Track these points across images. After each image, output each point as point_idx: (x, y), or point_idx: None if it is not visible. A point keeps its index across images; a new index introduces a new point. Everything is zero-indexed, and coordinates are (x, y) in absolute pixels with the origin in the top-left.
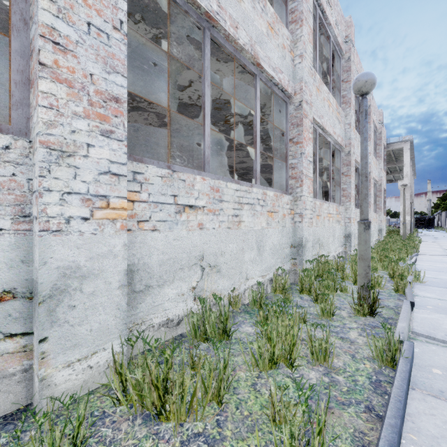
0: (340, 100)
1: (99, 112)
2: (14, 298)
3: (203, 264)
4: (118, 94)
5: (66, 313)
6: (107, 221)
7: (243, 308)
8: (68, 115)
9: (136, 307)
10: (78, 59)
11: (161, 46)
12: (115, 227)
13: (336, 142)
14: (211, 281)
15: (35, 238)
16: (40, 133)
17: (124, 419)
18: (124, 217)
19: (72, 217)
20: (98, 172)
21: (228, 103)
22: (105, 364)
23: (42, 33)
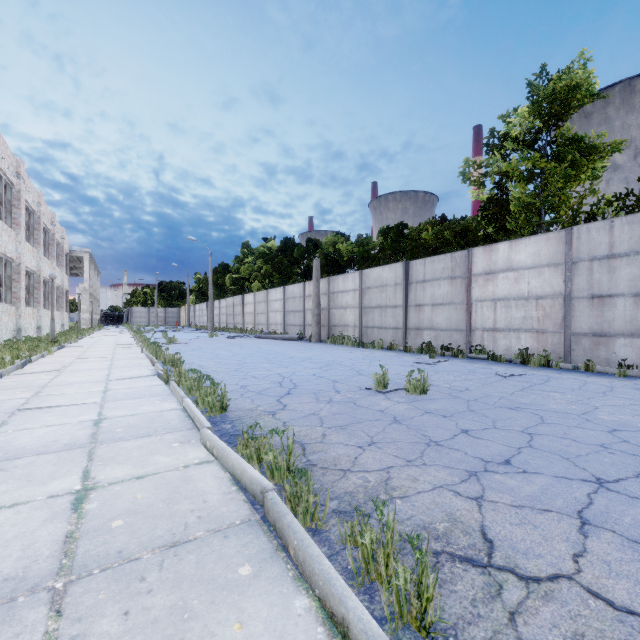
0: (34, 241)
1: None
2: None
3: None
4: None
5: None
6: None
7: None
8: None
9: None
10: None
11: None
12: None
13: (32, 270)
14: None
15: None
16: None
17: None
18: None
19: None
20: None
21: None
22: None
23: None
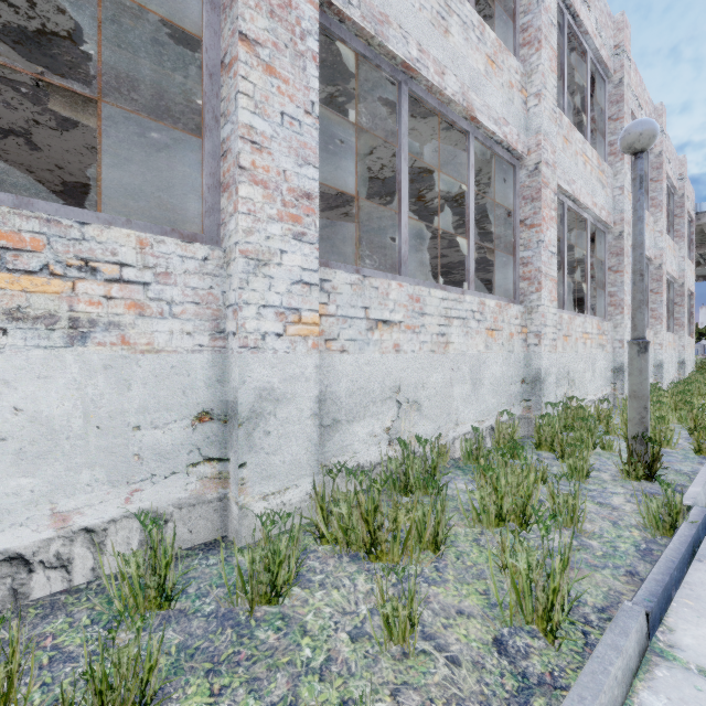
0: (605, 150)
1: (292, 212)
2: (211, 420)
3: (400, 398)
4: (310, 189)
5: (261, 439)
6: (299, 338)
7: (452, 463)
8: (264, 220)
9: (323, 445)
10: (272, 155)
11: (337, 106)
12: (307, 345)
13: (597, 218)
14: (410, 422)
15: (232, 356)
16: (240, 242)
17: (329, 556)
18: (316, 334)
19: (267, 333)
20: (290, 282)
21: (424, 171)
22: (297, 504)
23: (241, 134)
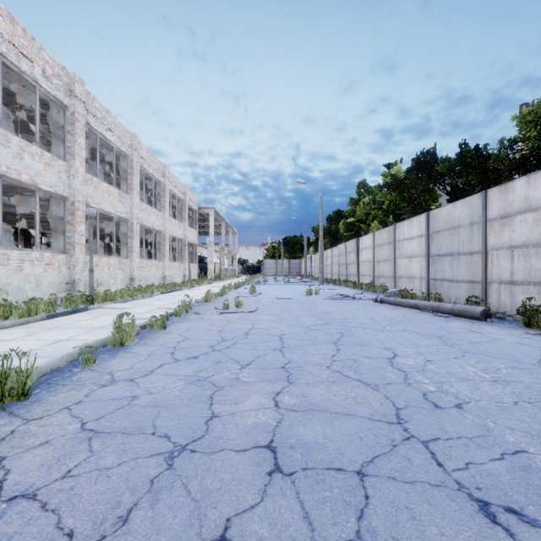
0: (127, 186)
1: None
2: None
3: None
4: None
5: None
6: None
7: None
8: None
9: None
10: None
11: None
12: None
13: (120, 216)
14: (3, 297)
15: None
16: None
17: None
18: None
19: None
20: None
21: (20, 187)
22: None
23: None
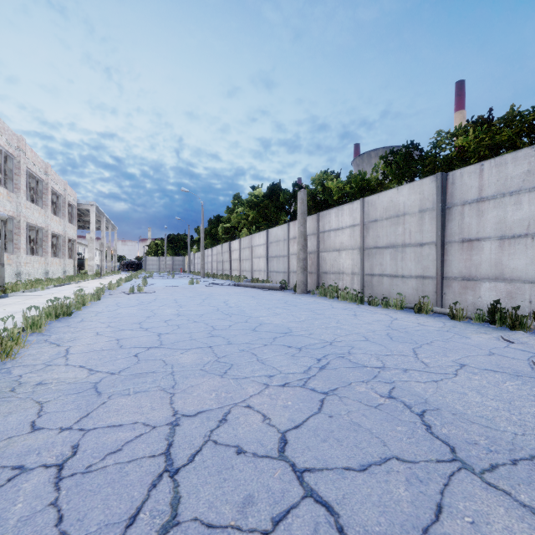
0: (13, 186)
1: None
2: None
3: None
4: None
5: None
6: None
7: None
8: None
9: None
10: None
11: None
12: None
13: (8, 214)
14: None
15: None
16: None
17: None
18: None
19: None
20: None
21: None
22: None
23: None
